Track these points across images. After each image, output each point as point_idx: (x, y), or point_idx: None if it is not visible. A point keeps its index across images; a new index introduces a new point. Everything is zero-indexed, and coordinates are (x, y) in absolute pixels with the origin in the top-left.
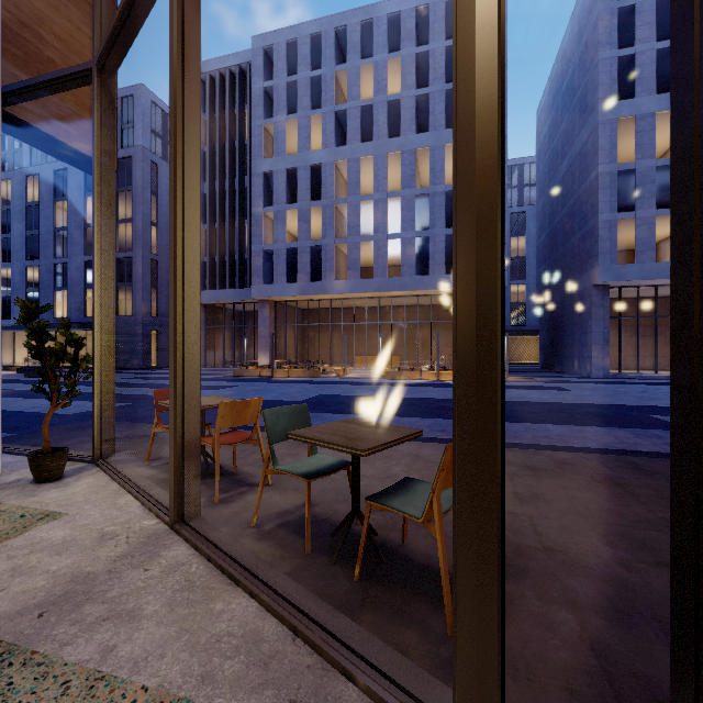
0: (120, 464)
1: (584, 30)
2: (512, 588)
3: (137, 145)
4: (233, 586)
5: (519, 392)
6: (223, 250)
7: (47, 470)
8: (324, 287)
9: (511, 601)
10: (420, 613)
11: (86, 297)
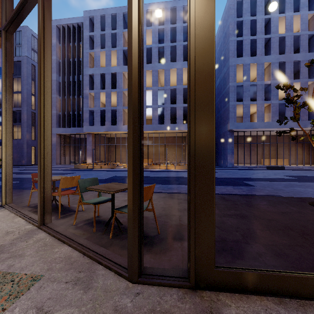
0: (15, 206)
1: (225, 27)
2: (164, 236)
3: (24, 55)
4: (63, 244)
5: None
6: (69, 109)
7: None
8: (118, 128)
9: (162, 240)
10: None
11: None
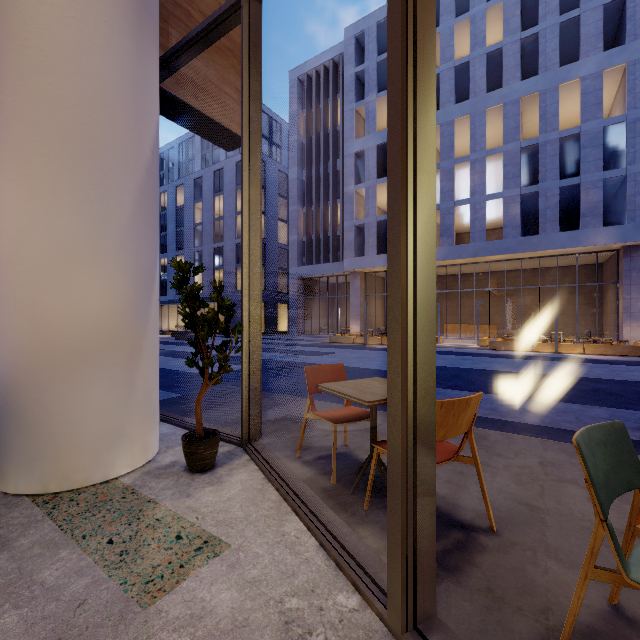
0: (270, 454)
1: None
2: None
3: None
4: None
5: None
6: (318, 229)
7: (200, 459)
8: None
9: None
10: None
11: (214, 276)
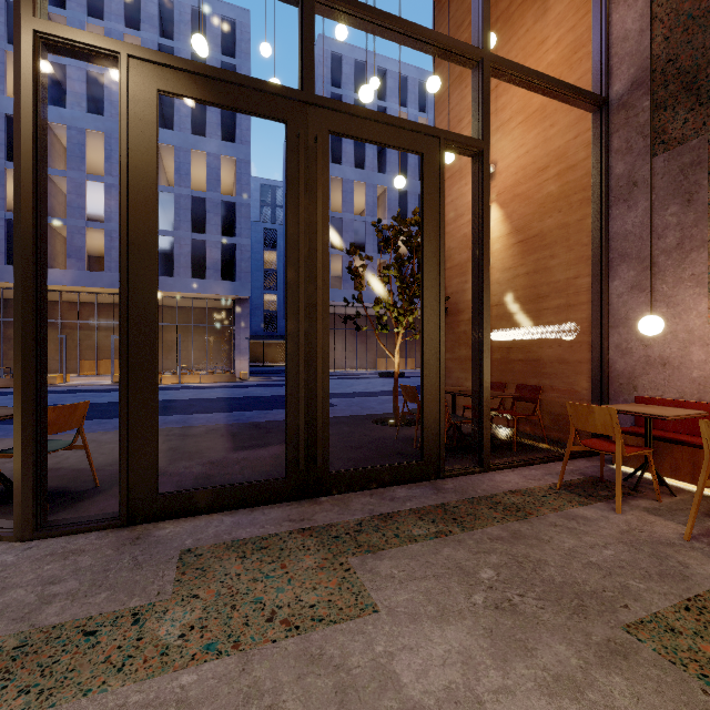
0: None
1: None
2: (107, 488)
3: None
4: None
5: (248, 390)
6: None
7: None
8: None
9: (100, 492)
10: None
11: None
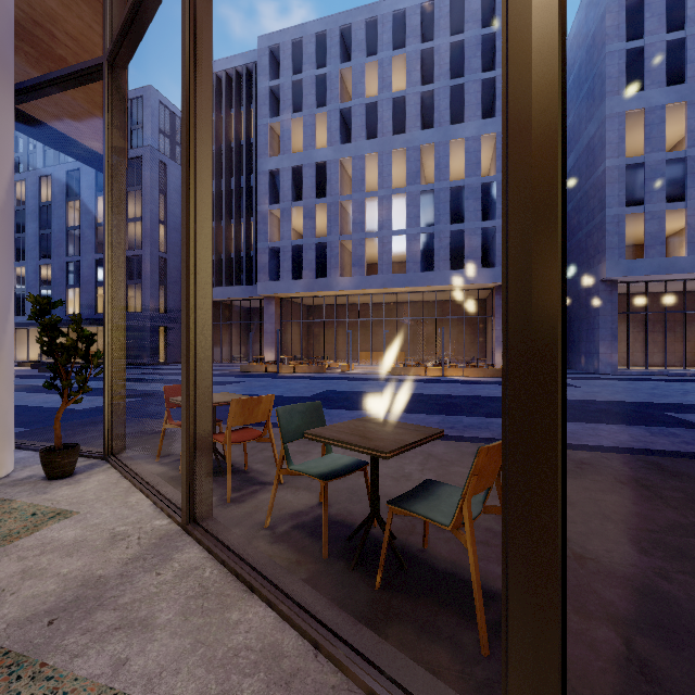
0: (130, 460)
1: (592, 23)
2: None
3: (146, 145)
4: (249, 593)
5: None
6: (230, 248)
7: (59, 467)
8: (329, 283)
9: None
10: (448, 627)
11: (97, 294)
